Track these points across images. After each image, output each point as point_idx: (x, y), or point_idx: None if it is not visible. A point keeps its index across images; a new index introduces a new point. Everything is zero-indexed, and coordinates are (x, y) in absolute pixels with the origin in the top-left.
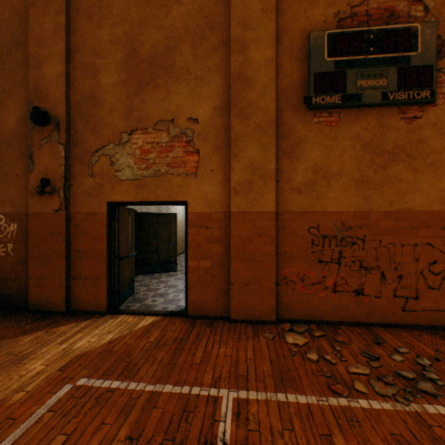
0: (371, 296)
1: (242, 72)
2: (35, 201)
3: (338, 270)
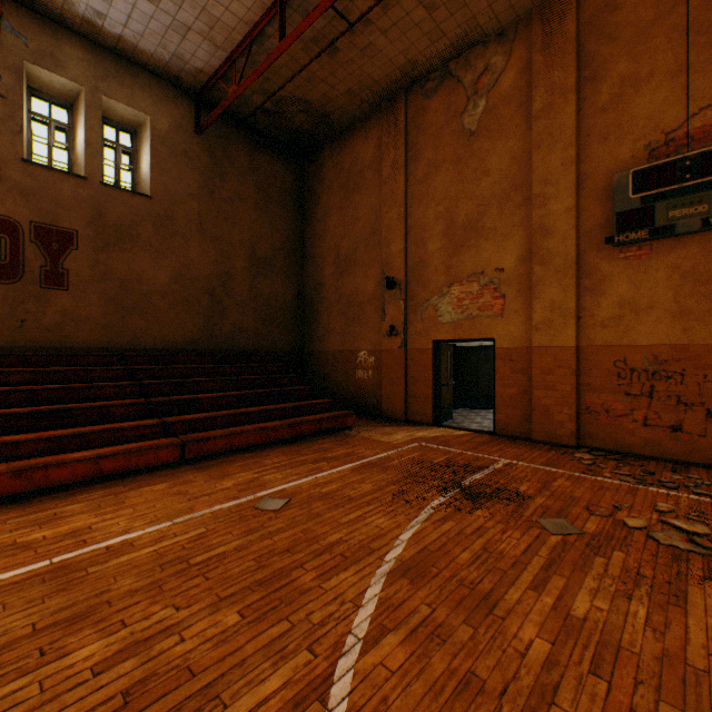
0: (692, 434)
1: (542, 224)
2: (386, 341)
3: (649, 404)
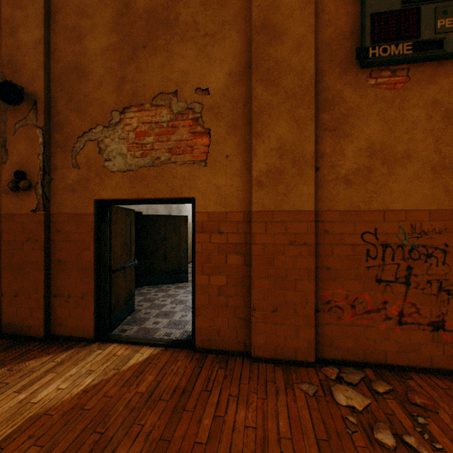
0: None
1: (268, 21)
2: (9, 199)
3: (406, 293)
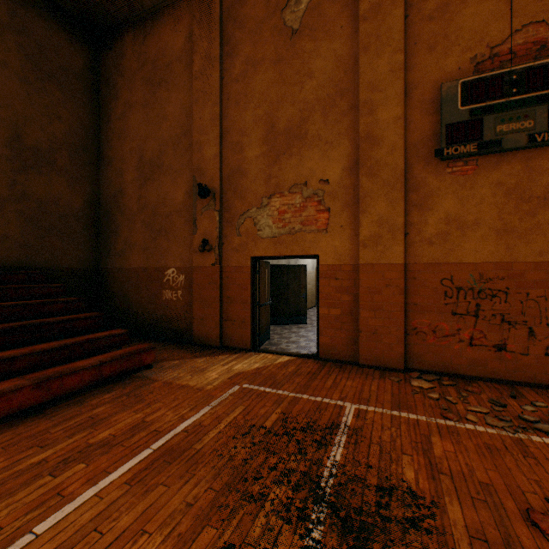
0: (516, 353)
1: (370, 133)
2: (198, 257)
3: (475, 323)
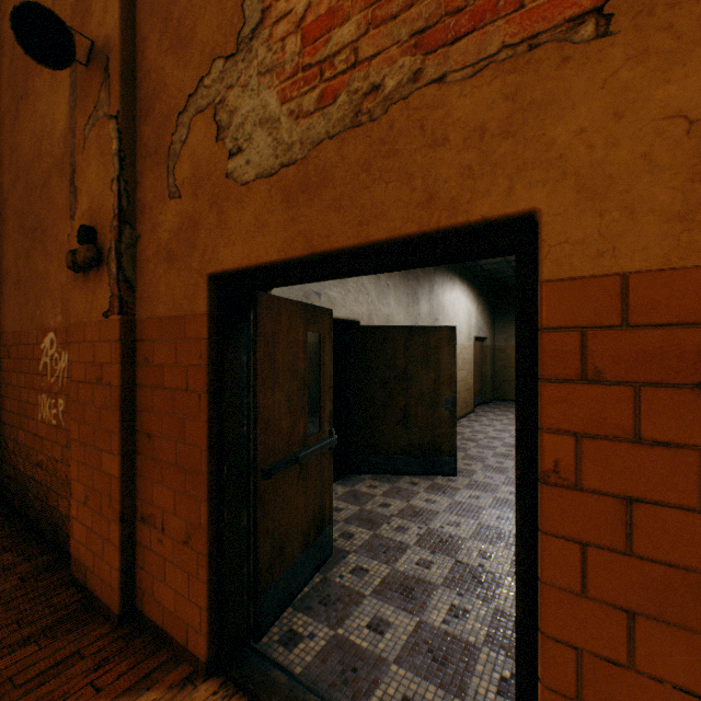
0: None
1: None
2: (79, 292)
3: None
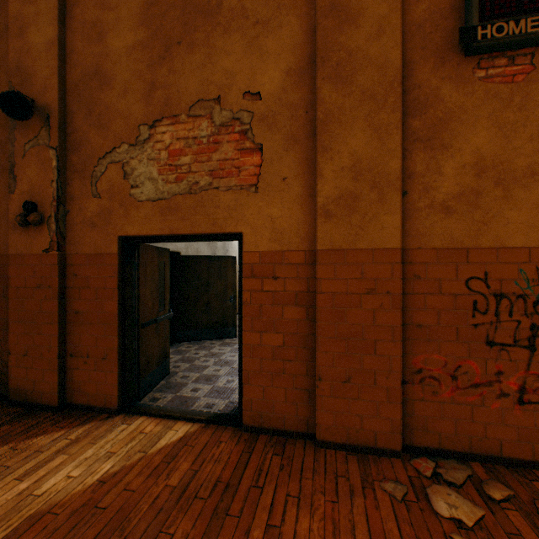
0: None
1: None
2: (18, 236)
3: (530, 361)
